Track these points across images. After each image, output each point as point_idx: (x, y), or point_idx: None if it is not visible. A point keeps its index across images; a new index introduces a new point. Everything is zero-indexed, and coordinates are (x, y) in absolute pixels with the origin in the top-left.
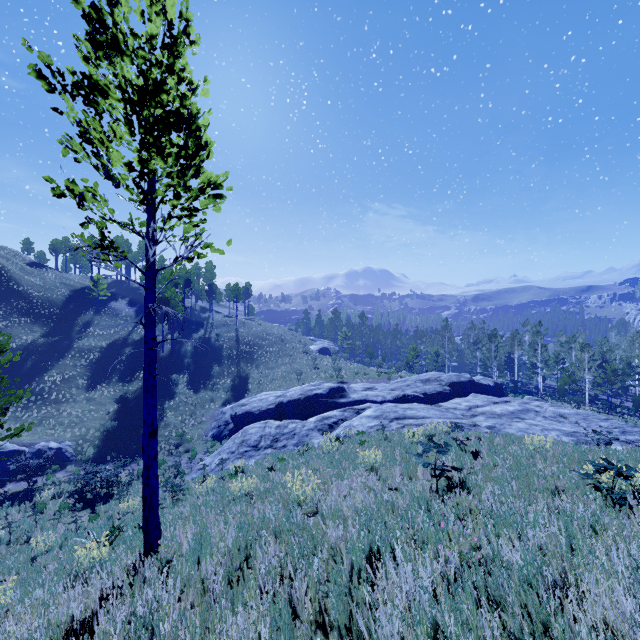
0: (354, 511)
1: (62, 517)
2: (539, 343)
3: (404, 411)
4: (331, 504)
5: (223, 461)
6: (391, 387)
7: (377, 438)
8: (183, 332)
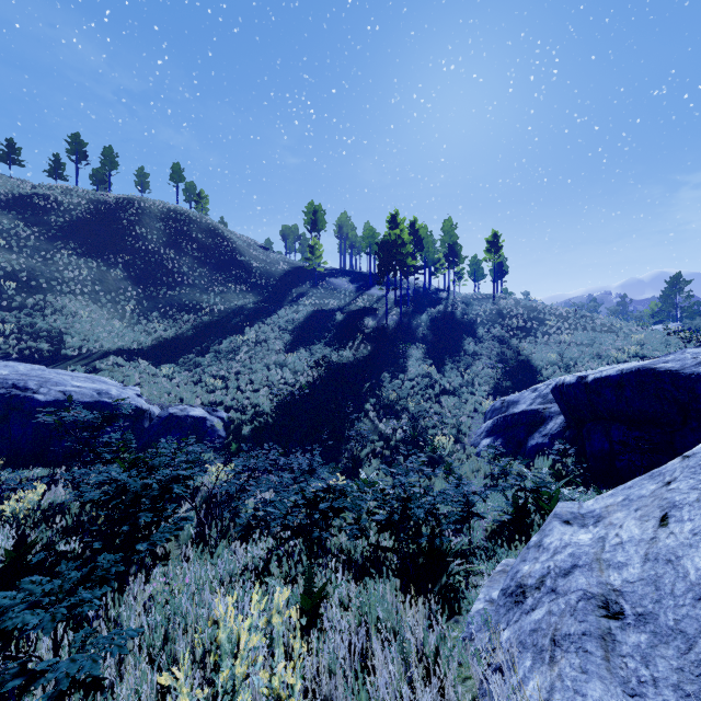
0: None
1: None
2: None
3: None
4: None
5: None
6: None
7: None
8: (414, 307)
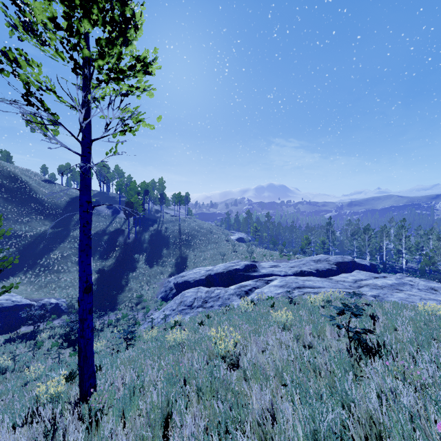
0: (275, 369)
1: (52, 353)
2: (403, 234)
3: (303, 282)
4: (252, 361)
5: (166, 316)
6: (291, 265)
7: (284, 302)
8: (143, 226)
